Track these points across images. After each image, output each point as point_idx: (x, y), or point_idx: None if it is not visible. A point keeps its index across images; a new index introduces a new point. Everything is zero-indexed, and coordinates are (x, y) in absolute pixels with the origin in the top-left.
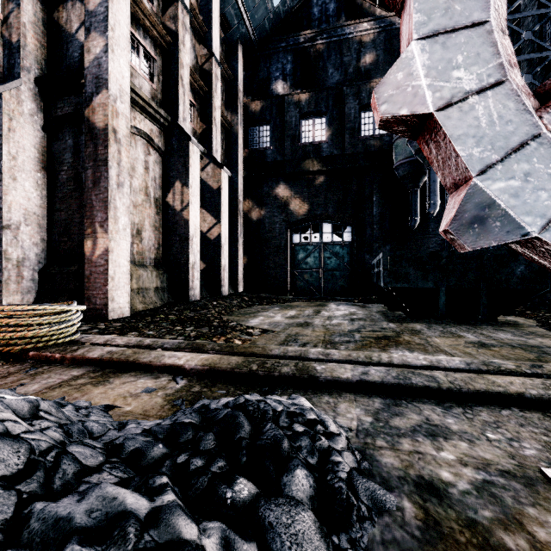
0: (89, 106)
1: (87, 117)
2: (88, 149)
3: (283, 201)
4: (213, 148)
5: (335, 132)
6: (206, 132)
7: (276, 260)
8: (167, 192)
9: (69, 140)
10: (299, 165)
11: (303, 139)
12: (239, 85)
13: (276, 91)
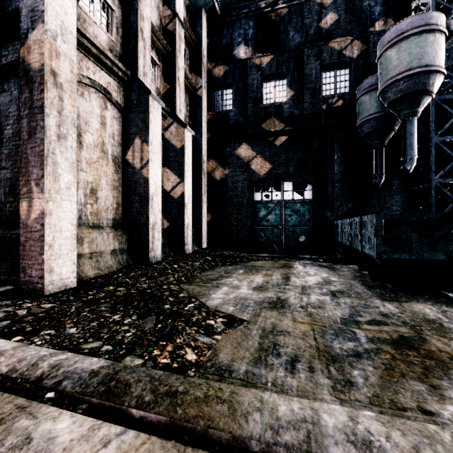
0: (24, 44)
1: (22, 57)
2: (23, 95)
3: (245, 161)
4: (177, 108)
5: (296, 92)
6: (169, 91)
7: (239, 217)
8: (126, 149)
9: (14, 91)
10: (260, 126)
11: (264, 101)
12: (203, 50)
13: (239, 56)
